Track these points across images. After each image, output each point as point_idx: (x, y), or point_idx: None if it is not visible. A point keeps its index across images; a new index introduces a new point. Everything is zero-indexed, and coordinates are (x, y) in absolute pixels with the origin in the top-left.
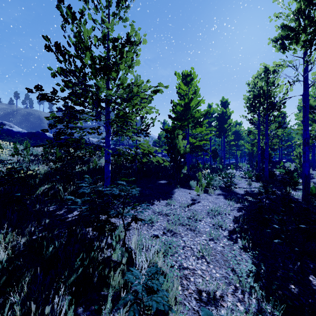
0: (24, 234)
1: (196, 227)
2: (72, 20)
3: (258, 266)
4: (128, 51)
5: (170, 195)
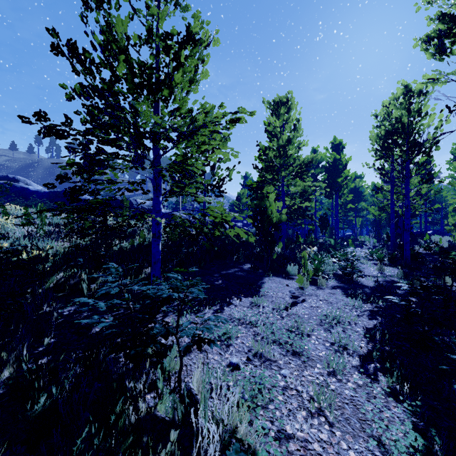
0: (8, 363)
1: (303, 349)
2: (98, 5)
3: (426, 434)
4: (189, 56)
5: (256, 288)
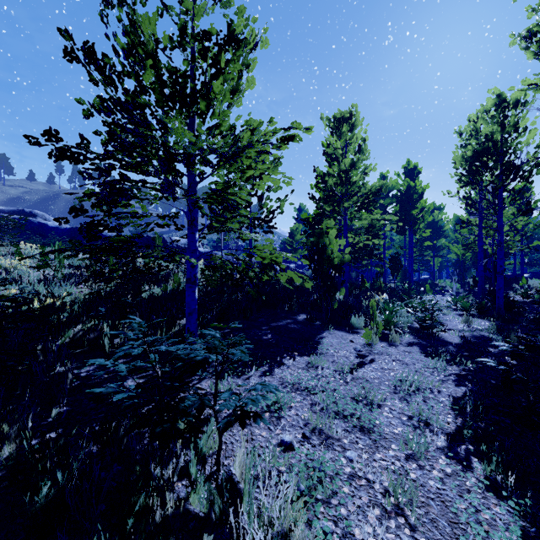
0: (10, 438)
1: (374, 424)
2: (120, 1)
3: None
4: (231, 61)
5: (314, 345)
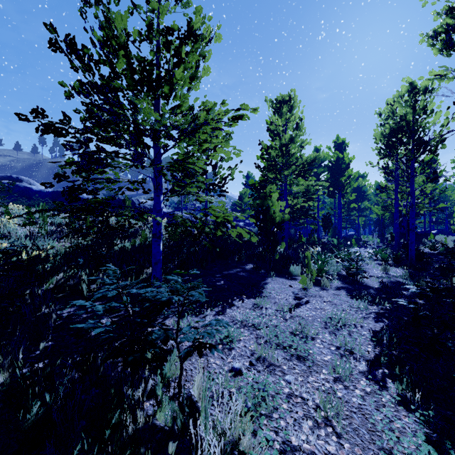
0: (3, 368)
1: (308, 353)
2: (97, 0)
3: (440, 448)
4: (190, 52)
5: (259, 289)
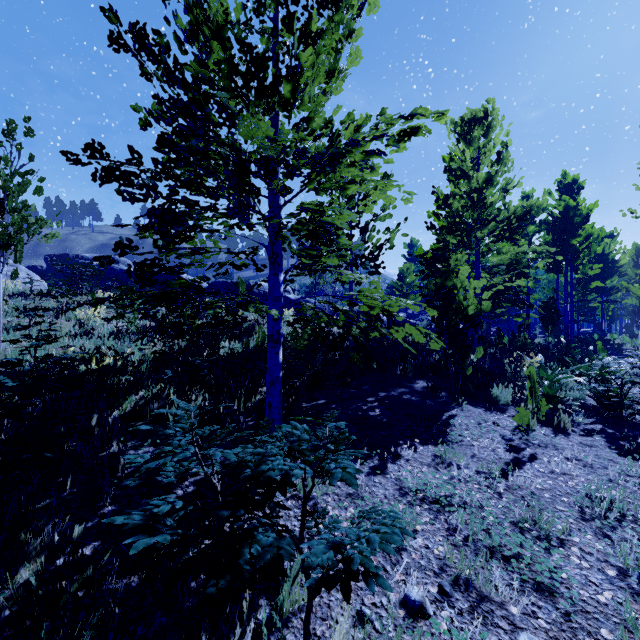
0: (29, 556)
1: (558, 578)
2: None
3: None
4: (326, 32)
5: (441, 428)
